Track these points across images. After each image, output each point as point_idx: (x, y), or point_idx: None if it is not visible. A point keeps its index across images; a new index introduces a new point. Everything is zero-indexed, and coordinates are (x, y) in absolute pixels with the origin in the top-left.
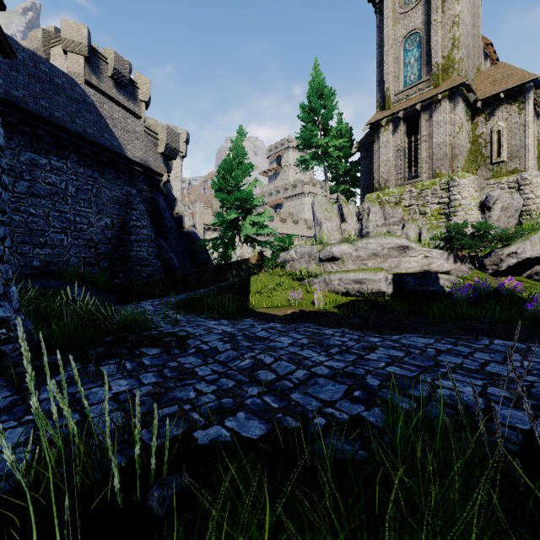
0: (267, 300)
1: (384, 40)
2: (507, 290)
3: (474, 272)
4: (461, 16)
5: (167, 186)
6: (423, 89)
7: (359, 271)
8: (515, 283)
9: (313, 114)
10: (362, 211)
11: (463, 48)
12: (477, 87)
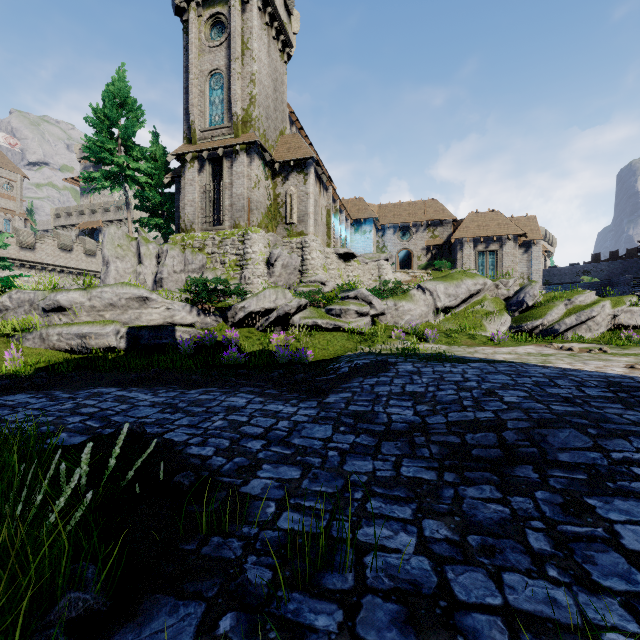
0: None
1: (189, 66)
2: (230, 340)
3: (220, 324)
4: (257, 76)
5: None
6: (226, 135)
7: (85, 324)
8: (234, 334)
9: (107, 121)
10: (161, 253)
11: (261, 108)
12: (278, 149)
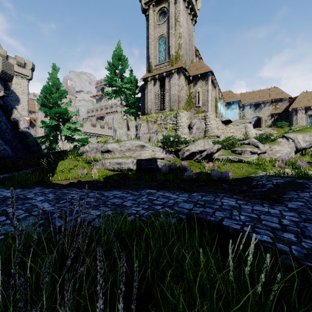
0: (65, 175)
1: (149, 36)
2: (183, 166)
3: (175, 158)
4: (182, 34)
5: (15, 98)
6: (167, 66)
7: (119, 158)
8: (186, 163)
9: (114, 67)
10: (138, 125)
11: (184, 50)
12: (191, 69)
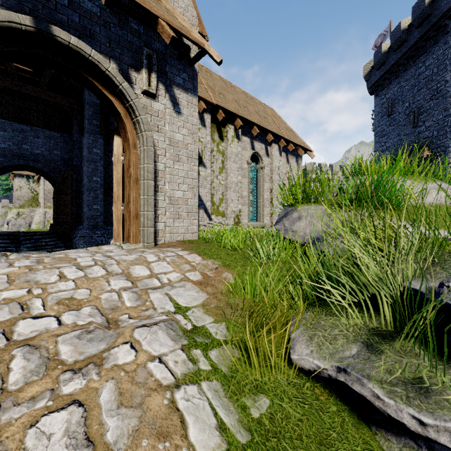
0: None
1: None
2: None
3: None
4: None
5: None
6: None
7: None
8: None
9: None
10: None
11: None
12: None
